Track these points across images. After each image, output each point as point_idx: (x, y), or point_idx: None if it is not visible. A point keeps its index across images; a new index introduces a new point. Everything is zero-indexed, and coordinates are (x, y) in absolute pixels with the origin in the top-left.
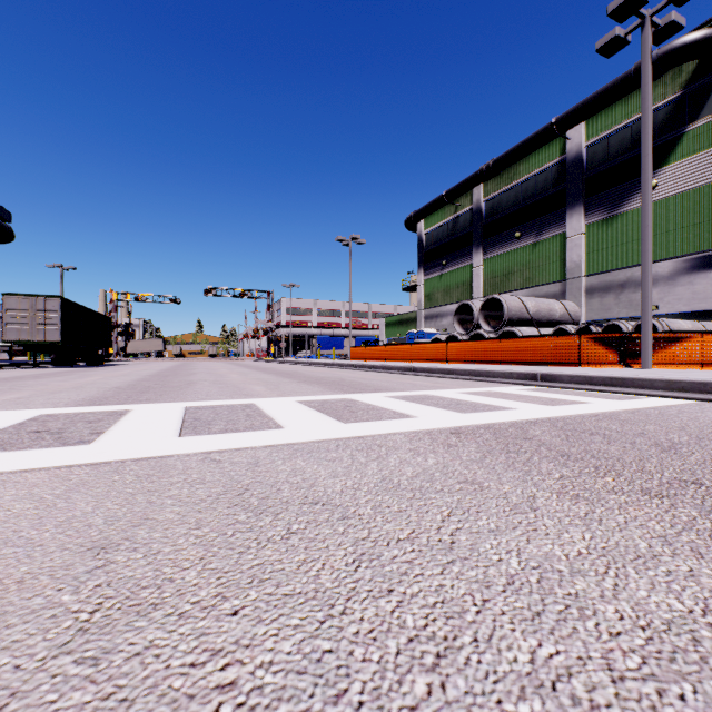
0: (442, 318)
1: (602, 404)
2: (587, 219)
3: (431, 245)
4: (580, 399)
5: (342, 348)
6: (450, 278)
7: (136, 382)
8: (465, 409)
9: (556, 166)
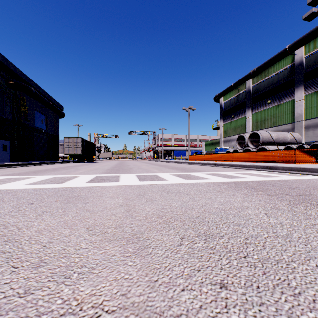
0: (231, 141)
1: (288, 177)
2: (305, 92)
3: (226, 108)
4: (280, 176)
5: (185, 155)
6: (235, 123)
7: (112, 168)
8: (230, 178)
9: (289, 68)
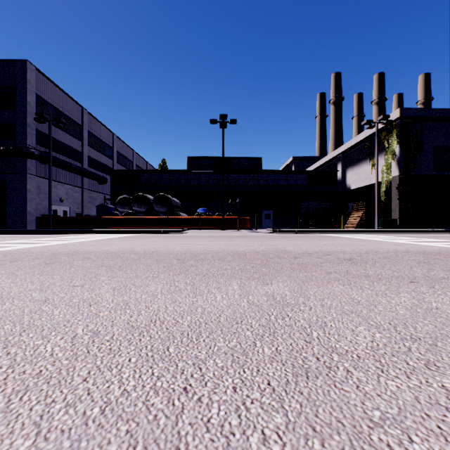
0: None
1: None
2: None
3: None
4: None
5: None
6: None
7: None
8: None
9: None
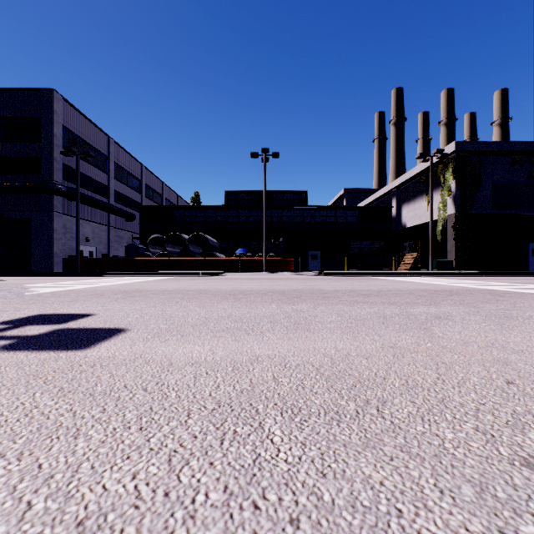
0: None
1: None
2: None
3: None
4: None
5: None
6: None
7: None
8: None
9: None
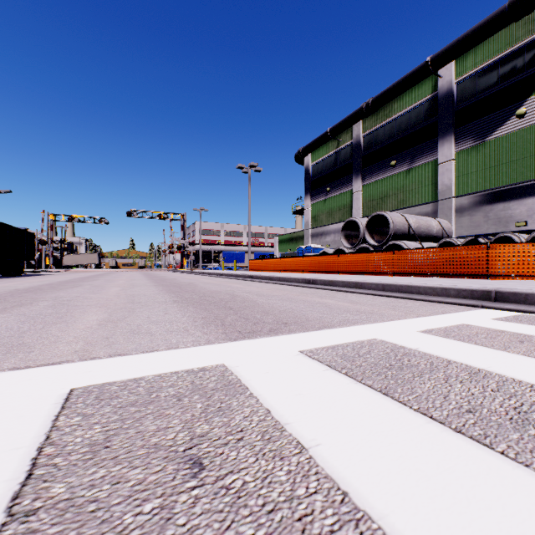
0: (326, 236)
1: None
2: (458, 147)
3: (316, 175)
4: None
5: (243, 261)
6: (332, 202)
7: None
8: None
9: (428, 102)
